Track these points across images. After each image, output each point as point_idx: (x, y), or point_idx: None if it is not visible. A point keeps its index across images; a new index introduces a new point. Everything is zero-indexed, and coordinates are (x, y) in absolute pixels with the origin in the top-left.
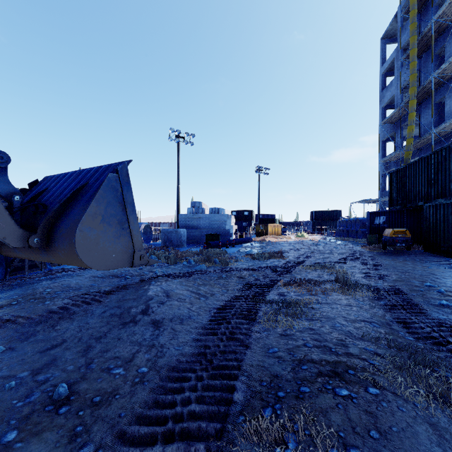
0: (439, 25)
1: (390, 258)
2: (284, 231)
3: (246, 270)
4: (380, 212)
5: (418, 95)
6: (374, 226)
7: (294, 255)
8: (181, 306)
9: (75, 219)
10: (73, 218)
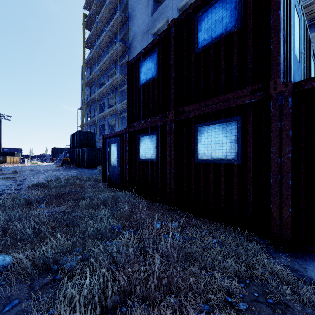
0: (92, 80)
1: (57, 169)
2: (23, 161)
3: None
4: (68, 151)
5: (88, 103)
6: (66, 157)
7: (11, 170)
8: None
9: None
10: None
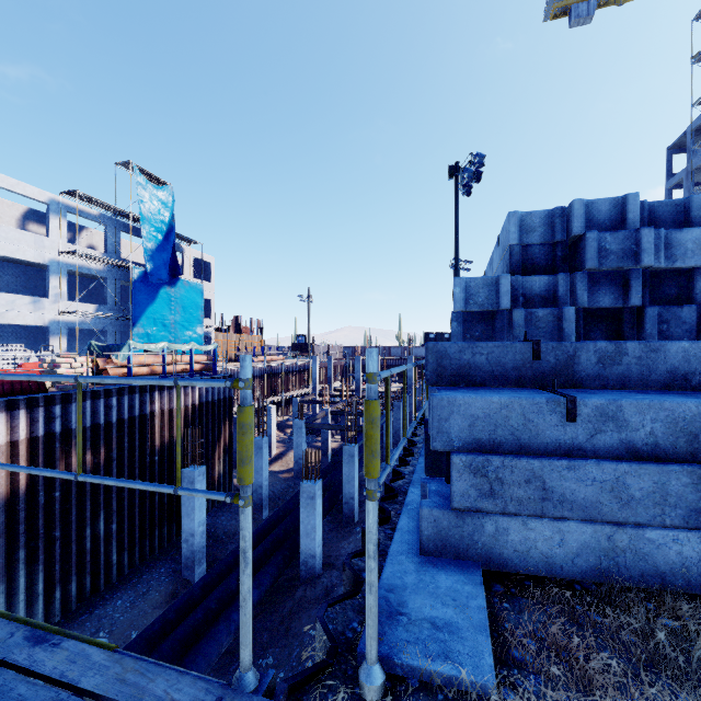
0: None
1: None
2: None
3: None
4: None
5: None
6: None
7: None
8: None
9: None
10: None
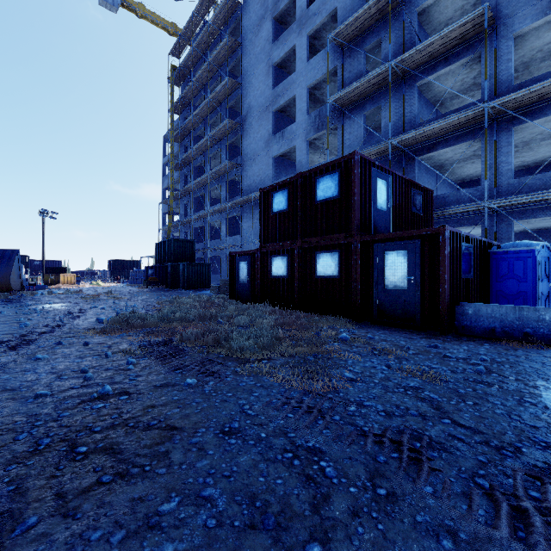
0: (184, 162)
1: (145, 291)
2: (78, 280)
3: (66, 295)
4: (151, 267)
5: (177, 196)
6: (149, 275)
7: (91, 292)
8: (53, 299)
9: (5, 273)
10: (3, 272)
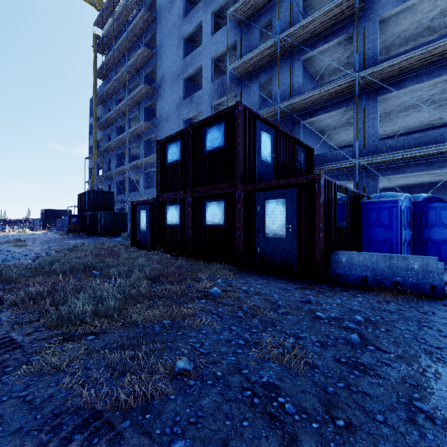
0: (107, 122)
1: (64, 238)
2: (3, 228)
3: None
4: (74, 216)
5: (101, 152)
6: (72, 223)
7: (4, 239)
8: None
9: None
10: None
